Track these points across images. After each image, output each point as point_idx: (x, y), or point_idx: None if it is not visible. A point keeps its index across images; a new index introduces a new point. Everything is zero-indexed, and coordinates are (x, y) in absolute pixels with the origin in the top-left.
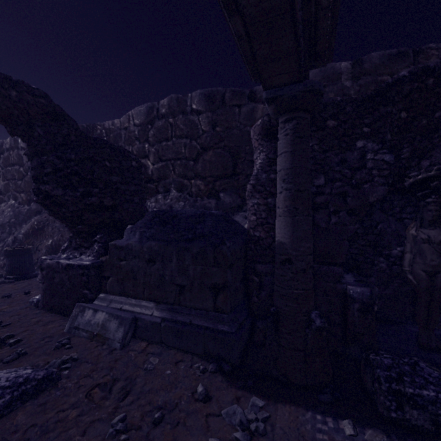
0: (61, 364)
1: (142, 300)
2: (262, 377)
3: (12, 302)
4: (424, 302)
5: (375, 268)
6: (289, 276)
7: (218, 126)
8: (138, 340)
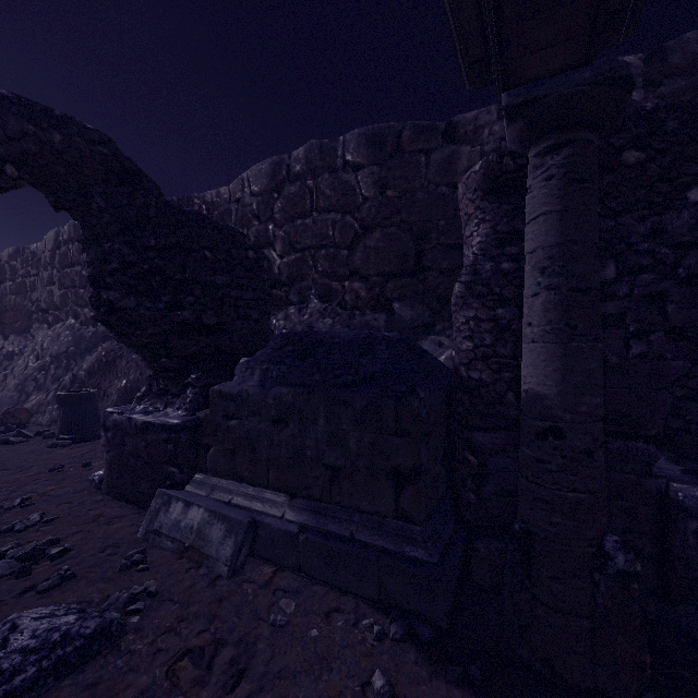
0: (128, 602)
1: (266, 488)
2: (496, 659)
3: (64, 479)
4: None
5: None
6: (557, 463)
7: (389, 188)
8: (258, 561)
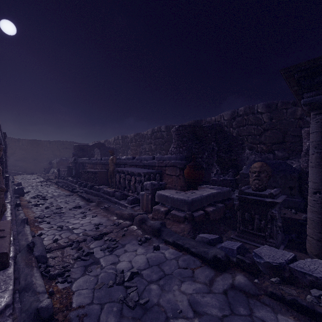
0: None
1: None
2: None
3: None
4: None
5: None
6: None
7: (273, 119)
8: None
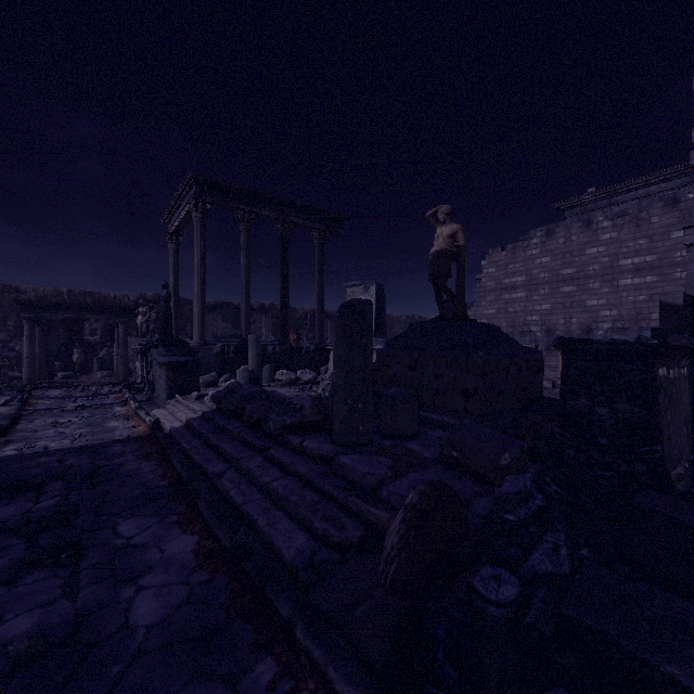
0: None
1: None
2: None
3: None
4: (77, 366)
5: (71, 361)
6: (39, 359)
7: None
8: None
